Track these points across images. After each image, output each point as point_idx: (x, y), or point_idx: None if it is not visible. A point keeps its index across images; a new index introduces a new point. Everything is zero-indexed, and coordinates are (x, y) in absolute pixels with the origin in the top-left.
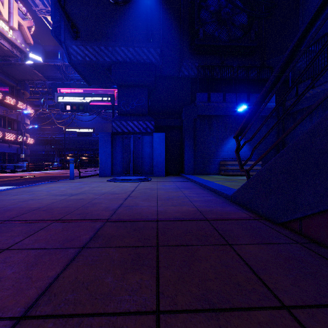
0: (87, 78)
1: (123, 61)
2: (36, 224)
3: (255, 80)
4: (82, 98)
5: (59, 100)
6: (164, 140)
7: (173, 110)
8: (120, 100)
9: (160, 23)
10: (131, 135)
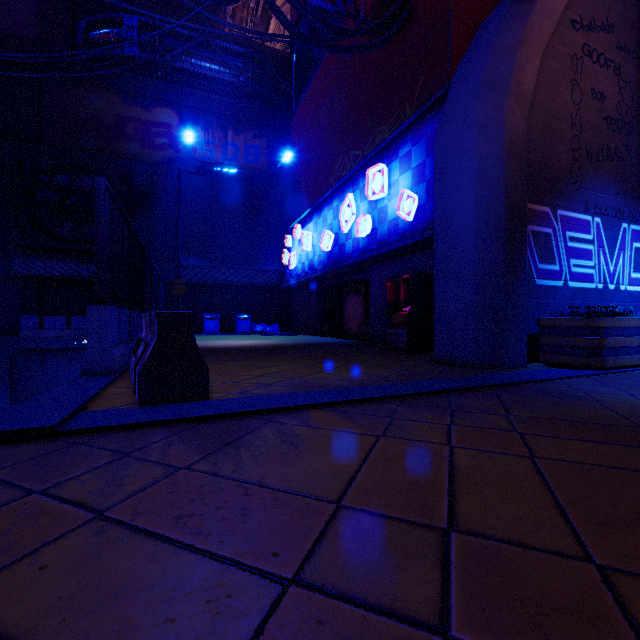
0: None
1: None
2: None
3: None
4: None
5: None
6: None
7: (4, 327)
8: None
9: None
10: None
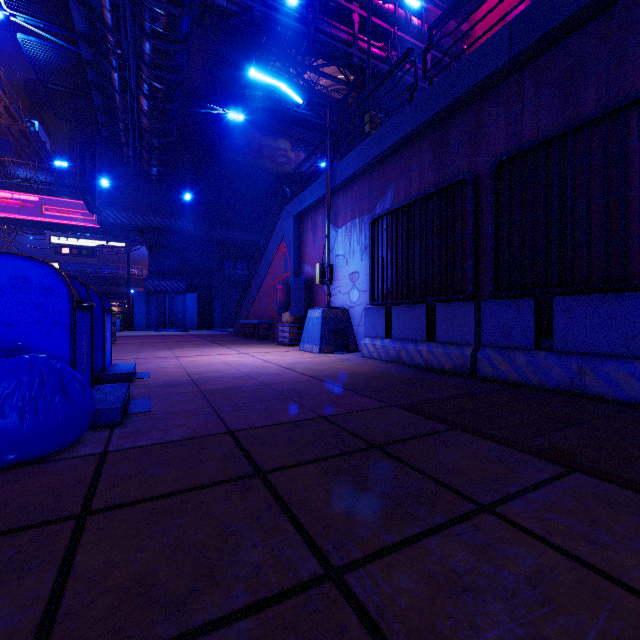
0: (107, 229)
1: (157, 227)
2: (173, 335)
3: None
4: (86, 241)
5: (52, 241)
6: (196, 299)
7: (204, 270)
8: (151, 260)
9: (193, 202)
10: (166, 295)
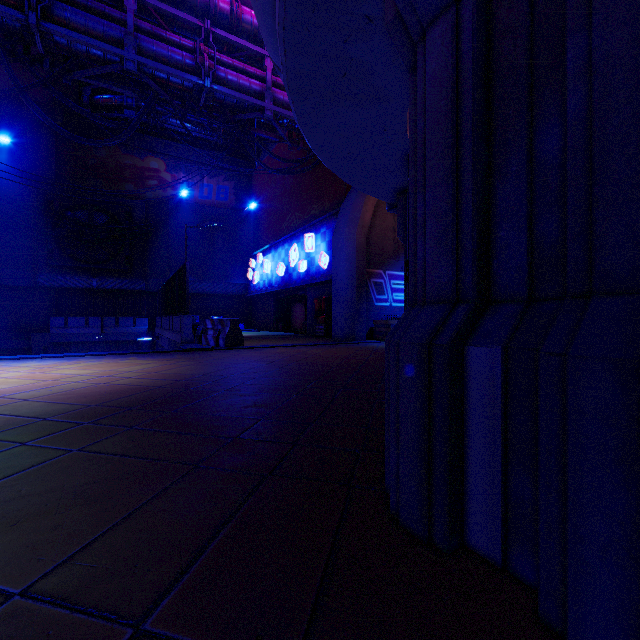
0: None
1: None
2: None
3: (144, 292)
4: None
5: None
6: None
7: (30, 326)
8: None
9: None
10: None
